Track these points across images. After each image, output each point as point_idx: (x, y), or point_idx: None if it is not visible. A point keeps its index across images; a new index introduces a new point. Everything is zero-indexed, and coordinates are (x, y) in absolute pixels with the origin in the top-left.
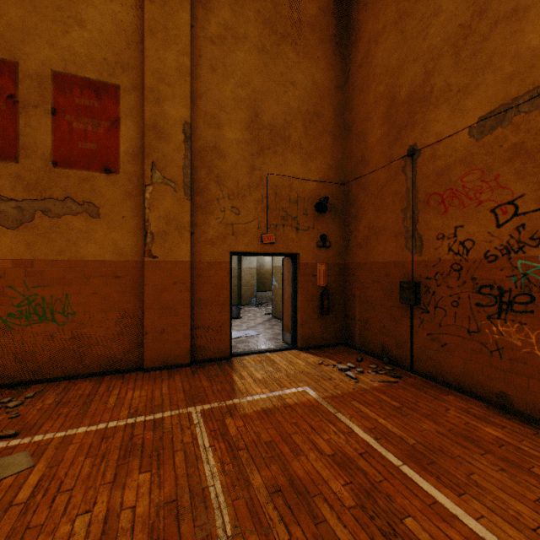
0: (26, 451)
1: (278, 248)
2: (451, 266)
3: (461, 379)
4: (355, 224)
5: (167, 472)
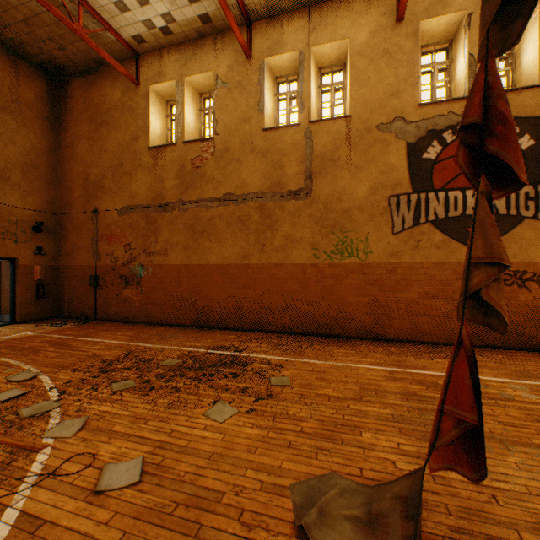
0: None
1: None
2: (112, 267)
3: (115, 316)
4: (65, 241)
5: None
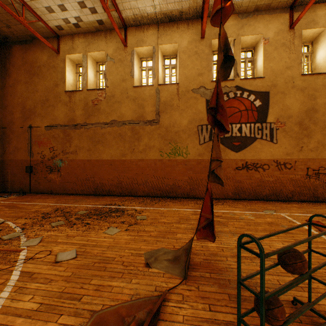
0: None
1: None
2: (41, 161)
3: (43, 190)
4: (9, 145)
5: None
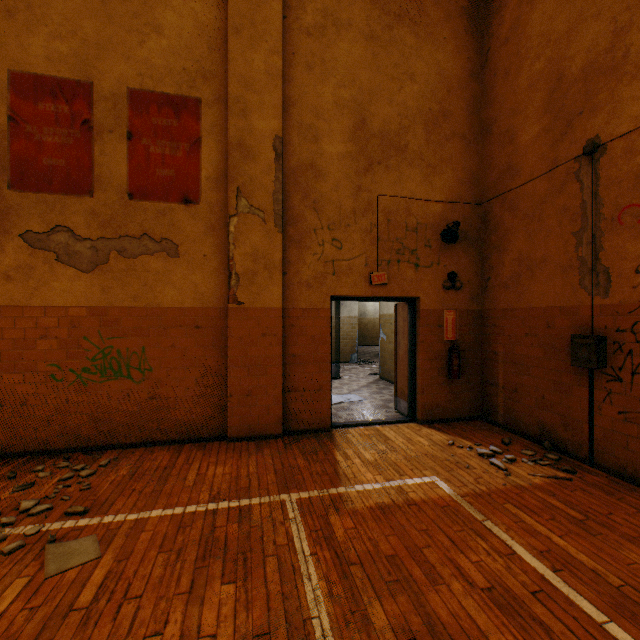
0: (94, 536)
1: (392, 291)
2: None
3: None
4: (497, 256)
5: (256, 587)
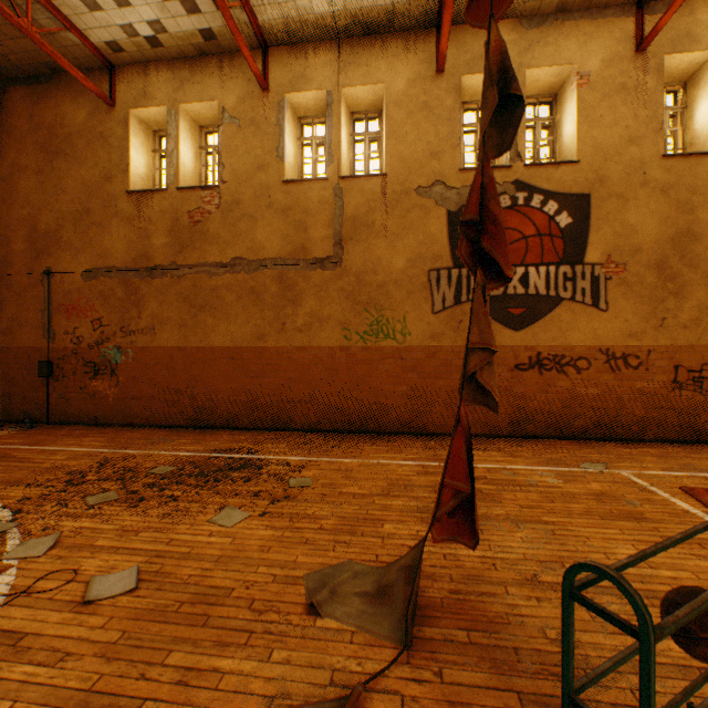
0: None
1: None
2: (74, 351)
3: (78, 417)
4: None
5: None
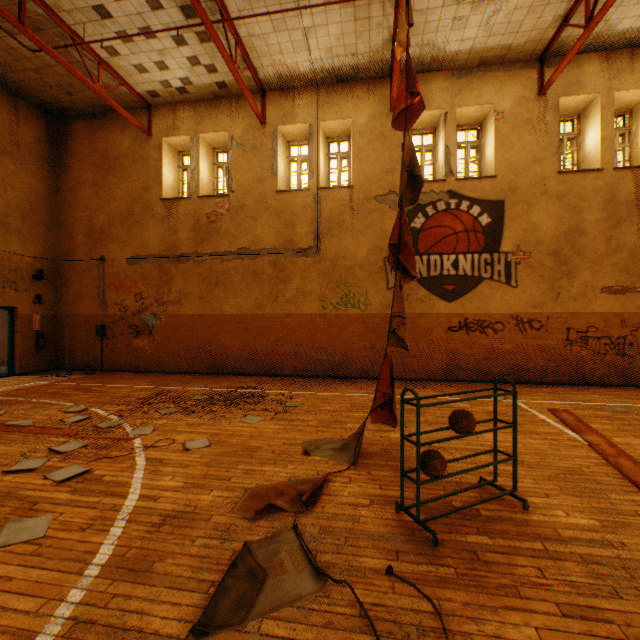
0: None
1: (1, 303)
2: (121, 317)
3: (125, 366)
4: (66, 289)
5: None
